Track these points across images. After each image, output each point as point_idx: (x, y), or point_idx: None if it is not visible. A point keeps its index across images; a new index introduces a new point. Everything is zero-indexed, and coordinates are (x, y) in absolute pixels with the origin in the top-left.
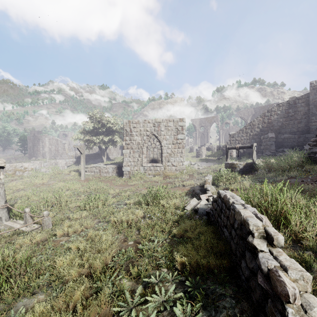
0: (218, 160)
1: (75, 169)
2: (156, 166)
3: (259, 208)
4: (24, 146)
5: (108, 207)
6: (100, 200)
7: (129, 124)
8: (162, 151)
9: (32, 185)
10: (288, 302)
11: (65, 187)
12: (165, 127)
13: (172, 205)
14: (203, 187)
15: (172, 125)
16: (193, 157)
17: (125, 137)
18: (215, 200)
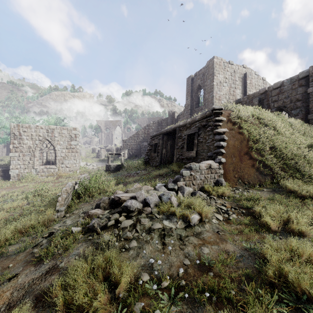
0: (113, 161)
1: None
2: (50, 168)
3: (83, 187)
4: None
5: None
6: None
7: (18, 128)
8: (56, 155)
9: None
10: (58, 202)
11: None
12: (59, 133)
13: (52, 194)
14: None
15: (66, 133)
16: (94, 157)
17: (12, 141)
18: None
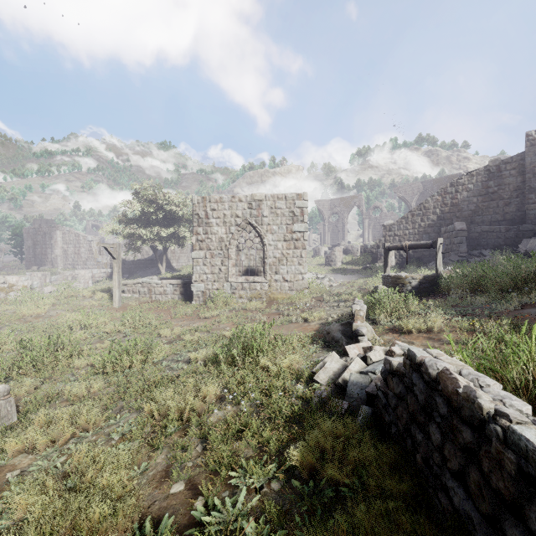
0: (364, 271)
1: (104, 288)
2: (254, 281)
3: None
4: (20, 246)
5: (151, 369)
6: (138, 352)
7: (204, 204)
8: (264, 254)
9: (15, 319)
10: None
11: (77, 323)
12: (270, 209)
13: (285, 368)
14: (348, 326)
15: (283, 206)
16: (321, 265)
17: (195, 229)
18: (399, 373)
